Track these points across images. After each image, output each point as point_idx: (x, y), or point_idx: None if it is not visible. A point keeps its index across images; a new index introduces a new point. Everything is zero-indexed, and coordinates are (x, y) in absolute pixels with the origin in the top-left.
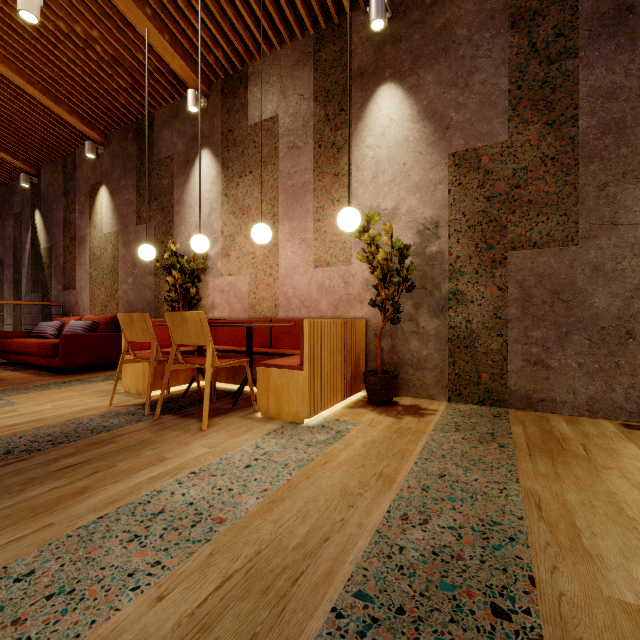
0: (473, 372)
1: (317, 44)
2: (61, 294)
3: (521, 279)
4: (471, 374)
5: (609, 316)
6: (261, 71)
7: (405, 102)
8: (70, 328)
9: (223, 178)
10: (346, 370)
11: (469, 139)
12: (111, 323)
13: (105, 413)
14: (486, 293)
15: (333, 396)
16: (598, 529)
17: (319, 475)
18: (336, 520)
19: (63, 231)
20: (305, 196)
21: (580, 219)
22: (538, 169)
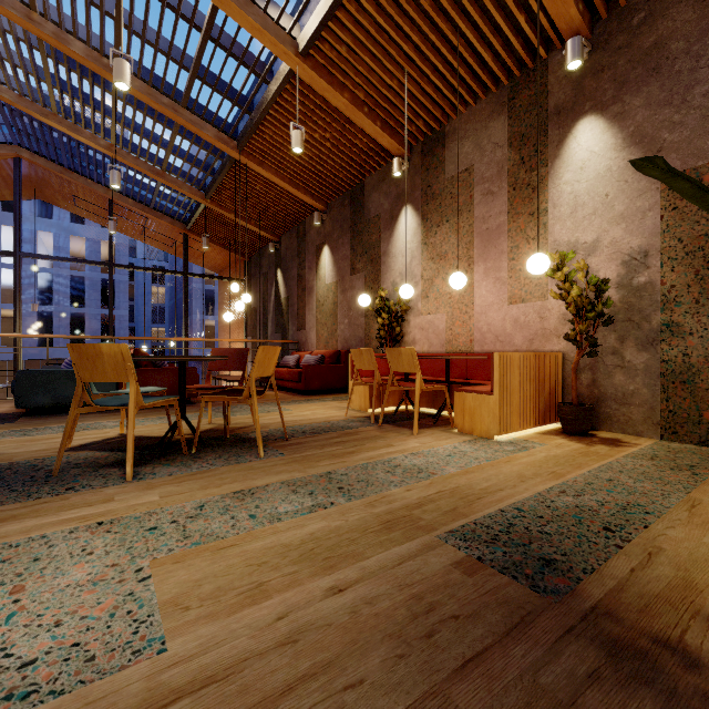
0: (692, 410)
1: (511, 93)
2: (295, 334)
3: None
4: (689, 412)
5: None
6: (457, 143)
7: (607, 132)
8: (306, 360)
9: (423, 229)
10: (538, 400)
11: (687, 159)
12: (333, 357)
13: (345, 419)
14: None
15: (523, 421)
16: None
17: (502, 466)
18: (509, 485)
19: (297, 284)
20: (499, 238)
21: None
22: None
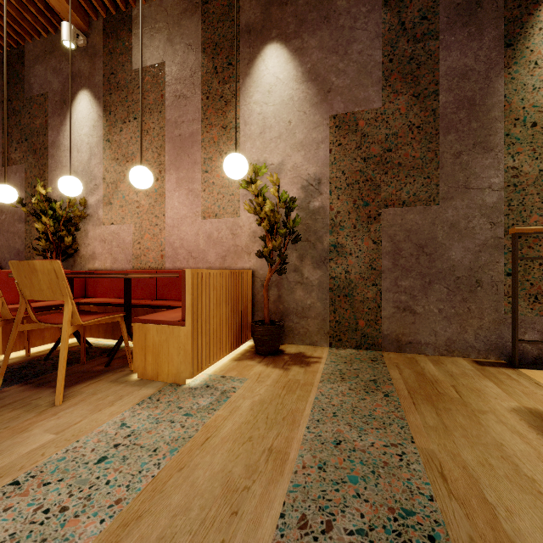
0: (351, 319)
1: None
2: None
3: (392, 234)
4: (350, 321)
5: (463, 267)
6: (141, 1)
7: (290, 63)
8: None
9: (105, 122)
10: (233, 321)
11: (348, 103)
12: None
13: None
14: (363, 246)
15: (219, 350)
16: (509, 502)
17: (196, 462)
18: None
19: None
20: (193, 146)
21: (440, 182)
22: (406, 135)
